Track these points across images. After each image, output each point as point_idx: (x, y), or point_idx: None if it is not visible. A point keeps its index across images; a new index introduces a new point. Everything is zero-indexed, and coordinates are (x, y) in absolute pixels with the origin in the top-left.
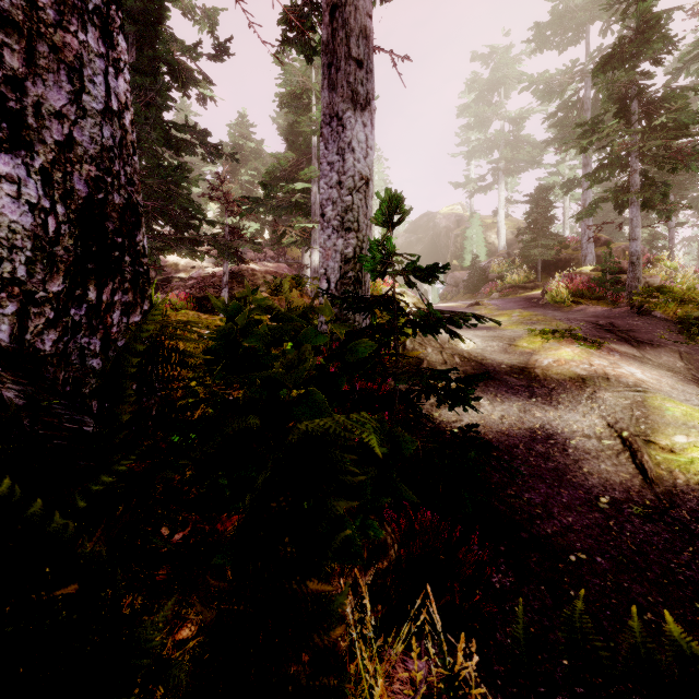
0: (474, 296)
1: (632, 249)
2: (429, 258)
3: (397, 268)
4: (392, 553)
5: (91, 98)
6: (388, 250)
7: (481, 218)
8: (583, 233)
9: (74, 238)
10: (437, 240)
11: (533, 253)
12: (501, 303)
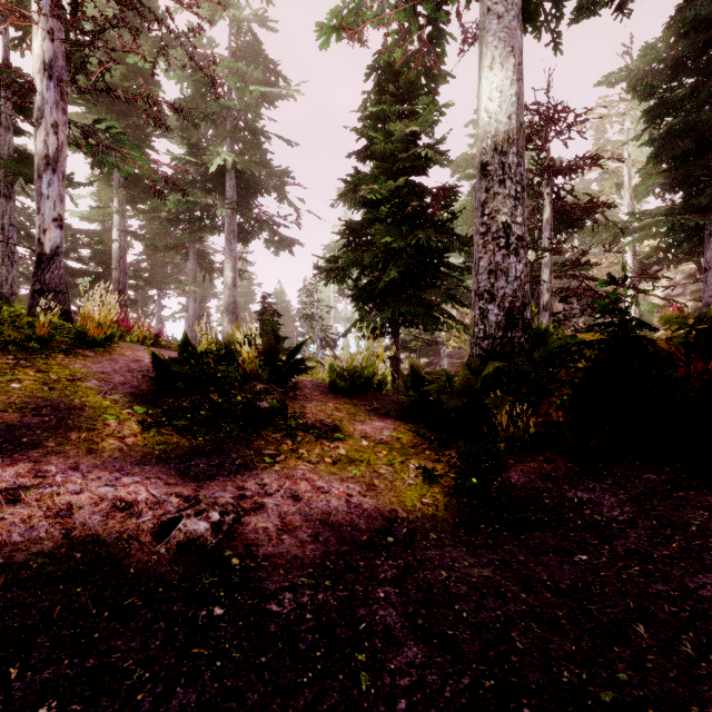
0: None
1: None
2: None
3: None
4: (556, 419)
5: (510, 278)
6: (612, 299)
7: None
8: None
9: (505, 320)
10: None
11: None
12: None
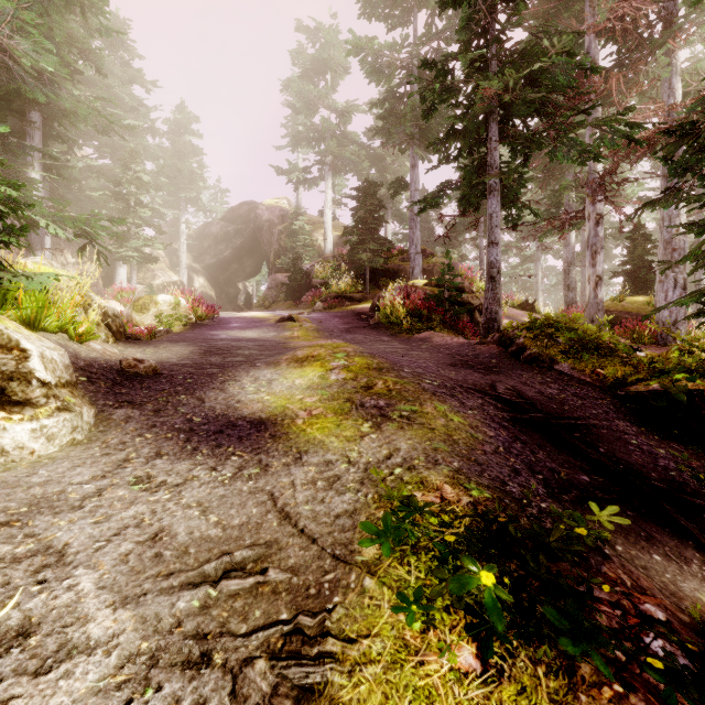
0: (295, 305)
1: (492, 258)
2: (251, 255)
3: (210, 262)
4: None
5: None
6: None
7: (307, 217)
8: (411, 242)
9: None
10: (259, 235)
11: (361, 258)
12: (325, 317)
